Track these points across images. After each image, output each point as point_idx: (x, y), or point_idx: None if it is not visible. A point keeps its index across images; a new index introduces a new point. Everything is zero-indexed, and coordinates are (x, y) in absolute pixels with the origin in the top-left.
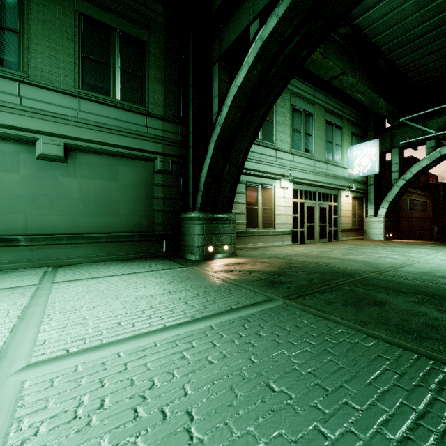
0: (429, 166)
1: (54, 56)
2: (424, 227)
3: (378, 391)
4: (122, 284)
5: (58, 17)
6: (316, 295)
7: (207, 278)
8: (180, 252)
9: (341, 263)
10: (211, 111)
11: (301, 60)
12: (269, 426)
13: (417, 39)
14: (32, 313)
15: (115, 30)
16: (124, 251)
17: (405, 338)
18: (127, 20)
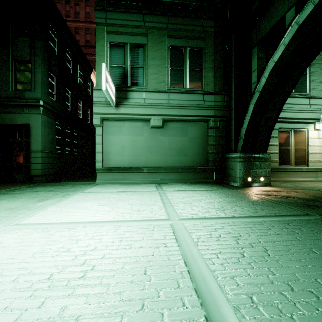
0: None
1: (157, 73)
2: None
3: None
4: (198, 195)
5: (159, 52)
6: None
7: (251, 197)
8: (225, 180)
9: None
10: (250, 82)
11: None
12: (314, 262)
13: None
14: (166, 202)
15: (186, 48)
16: (190, 178)
17: None
18: (192, 39)
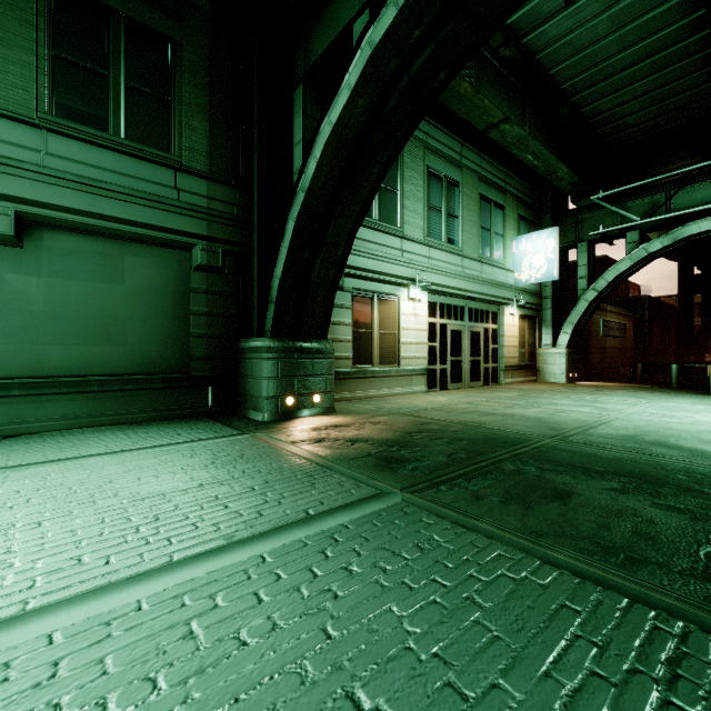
0: (631, 271)
1: None
2: (623, 362)
3: (563, 691)
4: (115, 471)
5: None
6: (459, 482)
7: (276, 455)
8: (238, 407)
9: (502, 423)
10: (290, 168)
11: (437, 86)
12: None
13: (614, 75)
14: None
15: (117, 14)
16: (134, 408)
17: (606, 563)
18: None
